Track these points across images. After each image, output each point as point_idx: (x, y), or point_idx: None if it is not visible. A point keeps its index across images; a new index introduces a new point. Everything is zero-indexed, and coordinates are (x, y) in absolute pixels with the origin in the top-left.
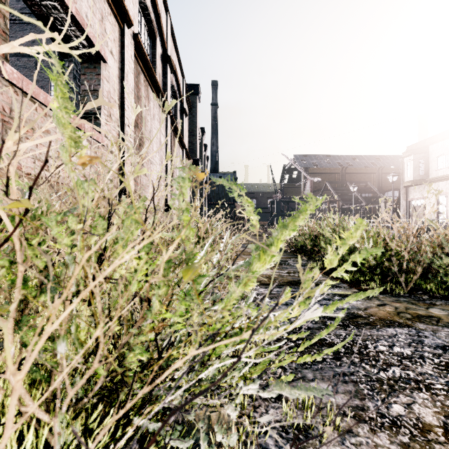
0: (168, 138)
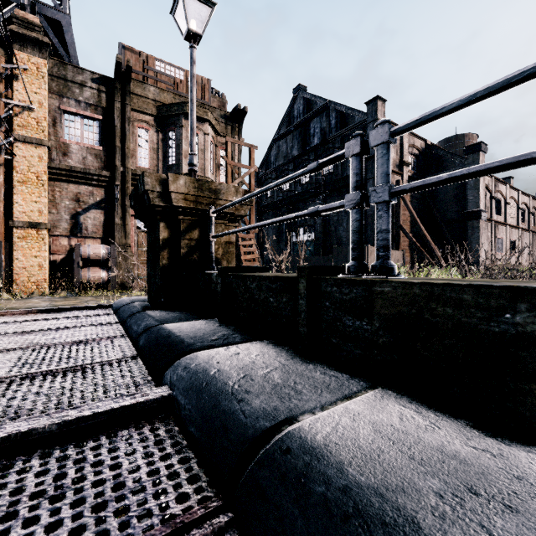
0: (530, 239)
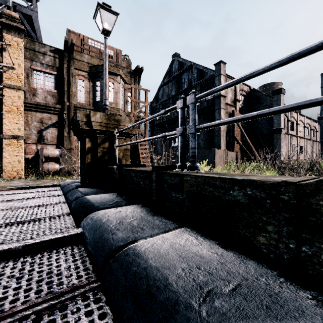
0: (311, 145)
